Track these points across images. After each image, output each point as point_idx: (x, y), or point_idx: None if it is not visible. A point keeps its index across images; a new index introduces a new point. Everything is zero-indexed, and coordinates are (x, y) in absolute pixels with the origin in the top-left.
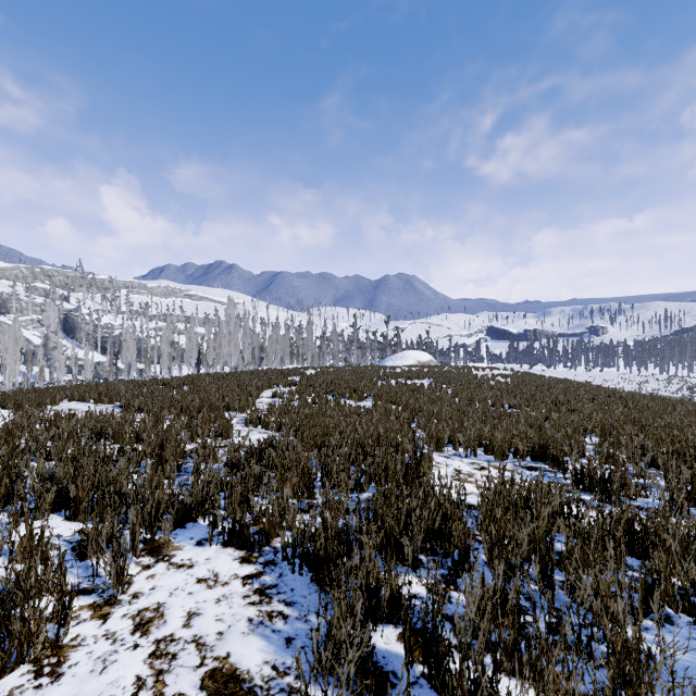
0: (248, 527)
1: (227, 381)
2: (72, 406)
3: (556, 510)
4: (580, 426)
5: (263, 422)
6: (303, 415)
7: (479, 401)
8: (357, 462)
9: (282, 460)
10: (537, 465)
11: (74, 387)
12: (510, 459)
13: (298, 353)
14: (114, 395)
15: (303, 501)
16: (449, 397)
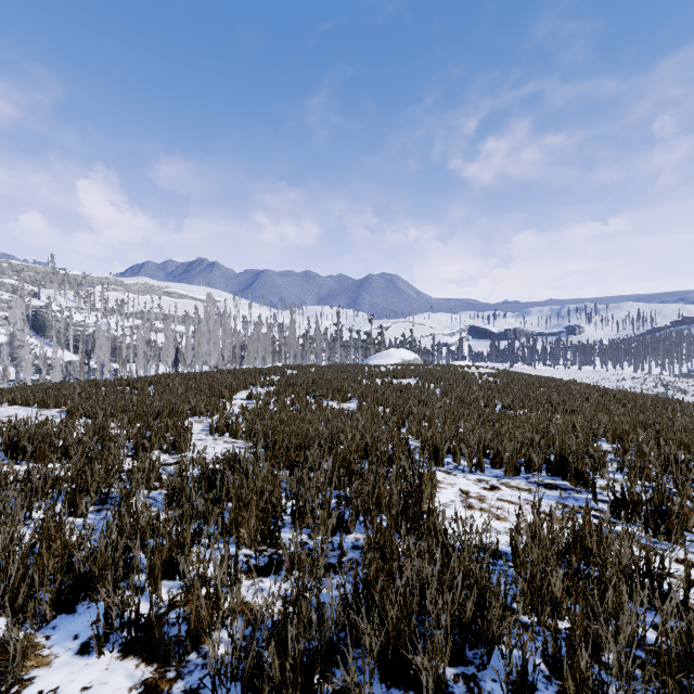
0: (160, 626)
1: (198, 381)
2: (9, 411)
3: (624, 567)
4: (589, 431)
5: (231, 429)
6: (280, 420)
7: (470, 402)
8: (340, 485)
9: (238, 490)
10: (556, 482)
11: (22, 389)
12: (522, 474)
13: (280, 352)
14: (63, 398)
15: (265, 552)
16: (440, 397)
